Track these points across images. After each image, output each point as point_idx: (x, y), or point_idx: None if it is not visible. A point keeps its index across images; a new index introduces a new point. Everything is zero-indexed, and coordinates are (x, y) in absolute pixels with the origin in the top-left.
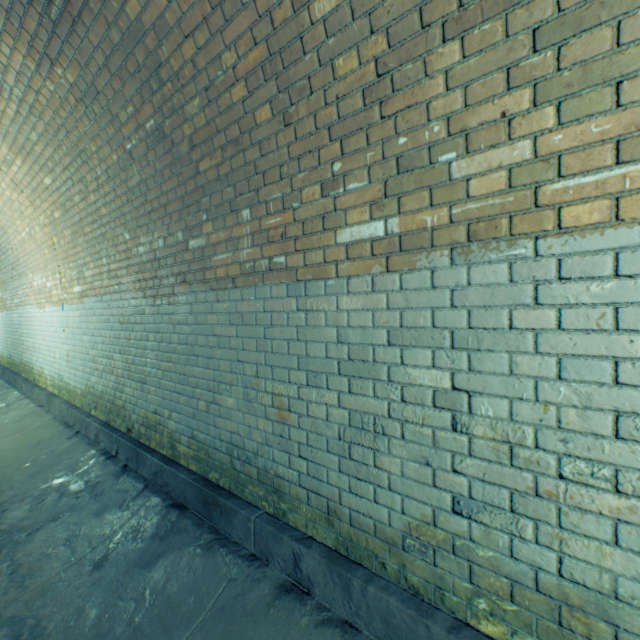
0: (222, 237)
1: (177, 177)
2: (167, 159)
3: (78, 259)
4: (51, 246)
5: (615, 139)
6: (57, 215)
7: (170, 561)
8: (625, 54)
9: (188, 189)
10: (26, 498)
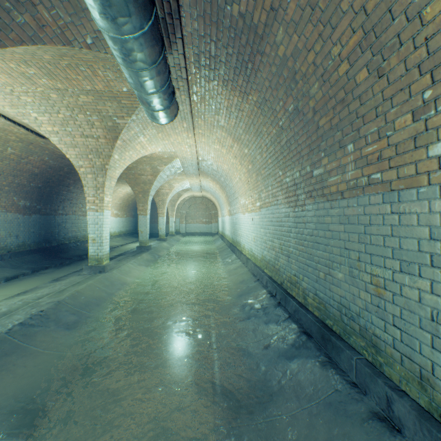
0: (333, 166)
1: (305, 133)
2: (300, 124)
3: (258, 188)
4: (247, 183)
5: None
6: (249, 167)
7: (300, 361)
8: None
9: (312, 139)
10: (238, 305)
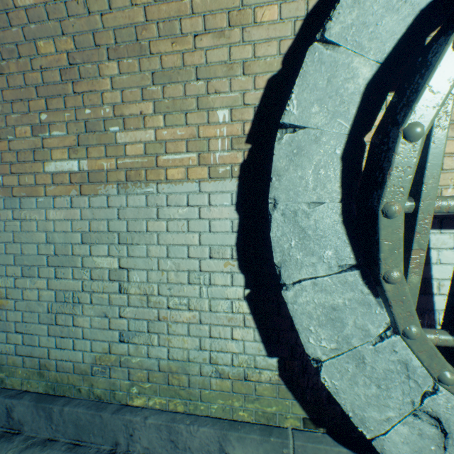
0: None
1: None
2: None
3: None
4: None
5: (186, 140)
6: None
7: None
8: (188, 100)
9: None
10: None
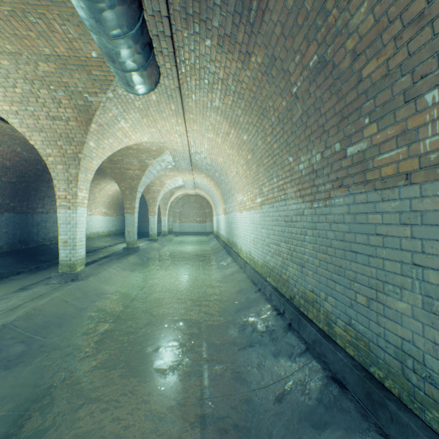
0: (389, 134)
1: (335, 96)
2: (326, 84)
3: (259, 182)
4: (245, 177)
5: None
6: (248, 157)
7: (336, 437)
8: None
9: (346, 102)
10: (236, 323)
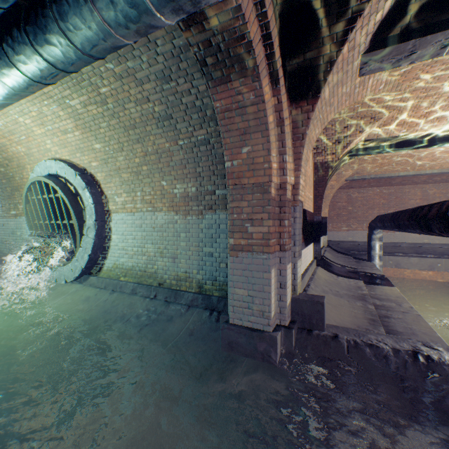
0: None
1: None
2: None
3: None
4: None
5: None
6: None
7: None
8: None
9: None
10: None
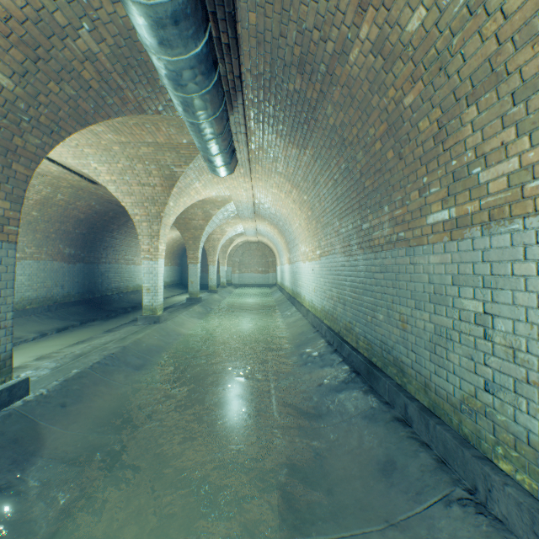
0: (376, 222)
1: (356, 190)
2: (351, 182)
3: (318, 236)
4: (307, 230)
5: None
6: (309, 214)
7: (347, 392)
8: None
9: (360, 196)
10: (296, 354)
